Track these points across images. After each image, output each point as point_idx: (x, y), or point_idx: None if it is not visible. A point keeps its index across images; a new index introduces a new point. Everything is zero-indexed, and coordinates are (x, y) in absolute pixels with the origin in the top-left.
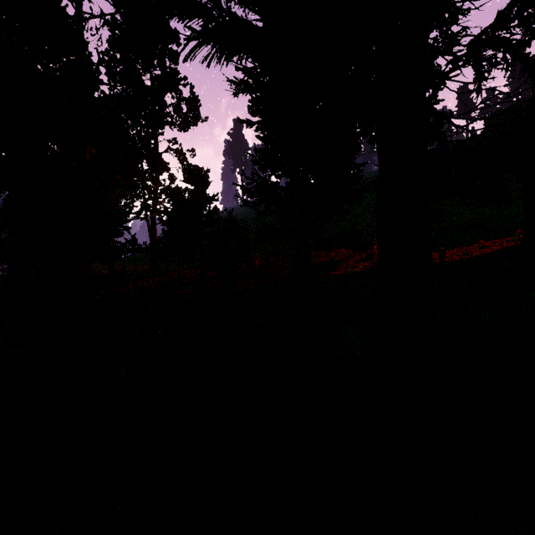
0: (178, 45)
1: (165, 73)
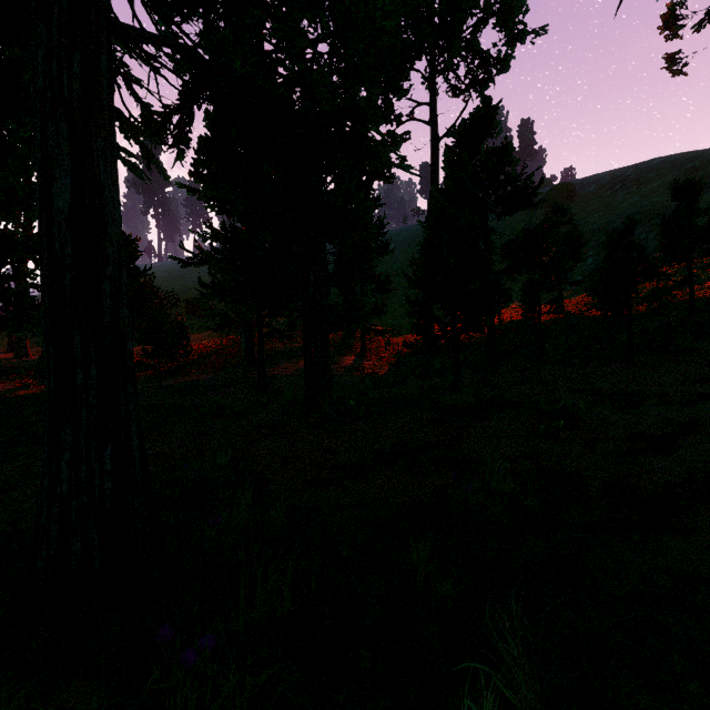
0: None
1: None
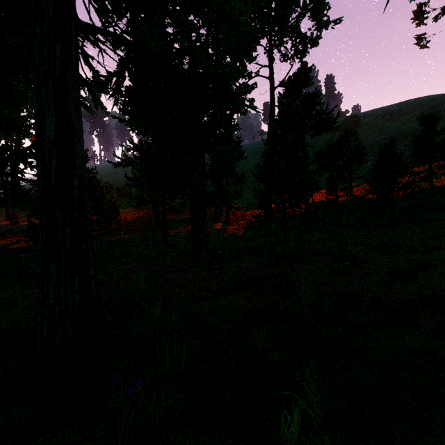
0: None
1: None
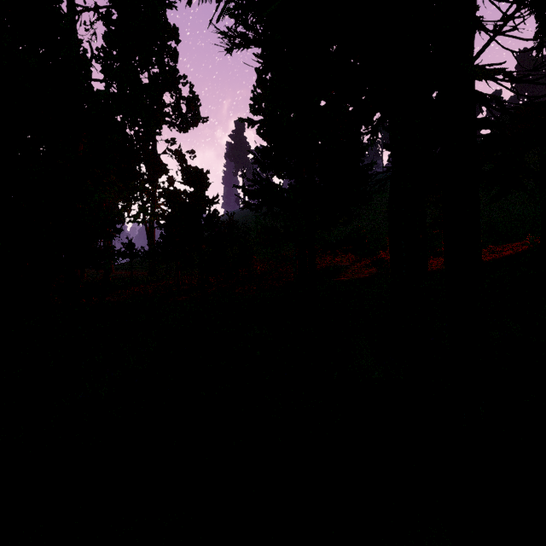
0: (177, 42)
1: (164, 71)
